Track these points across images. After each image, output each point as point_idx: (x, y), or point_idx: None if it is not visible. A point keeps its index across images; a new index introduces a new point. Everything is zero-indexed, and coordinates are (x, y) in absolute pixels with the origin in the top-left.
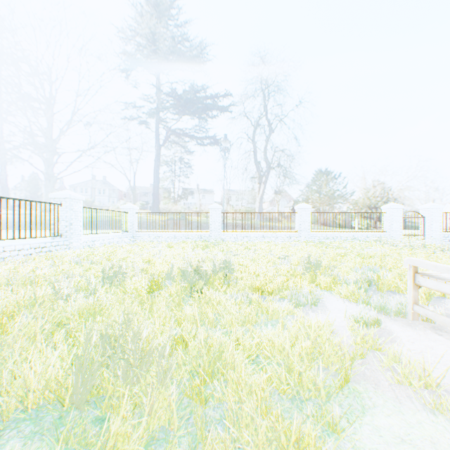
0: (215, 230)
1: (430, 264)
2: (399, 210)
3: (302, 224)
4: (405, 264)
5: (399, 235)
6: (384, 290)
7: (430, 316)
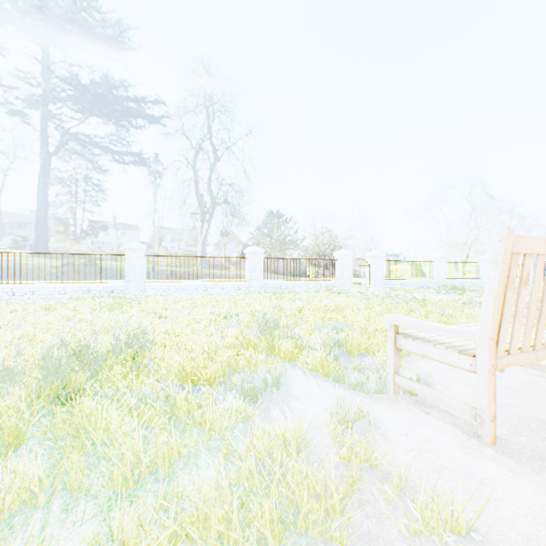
0: (135, 280)
1: (416, 322)
2: (349, 257)
3: (254, 272)
4: (384, 322)
5: (350, 283)
6: (353, 353)
7: (416, 390)
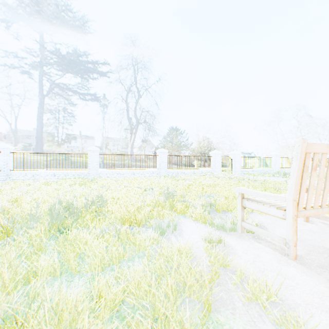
0: (93, 168)
1: (253, 191)
2: (219, 155)
3: (162, 164)
4: (236, 192)
5: (219, 170)
6: (219, 210)
7: (253, 230)
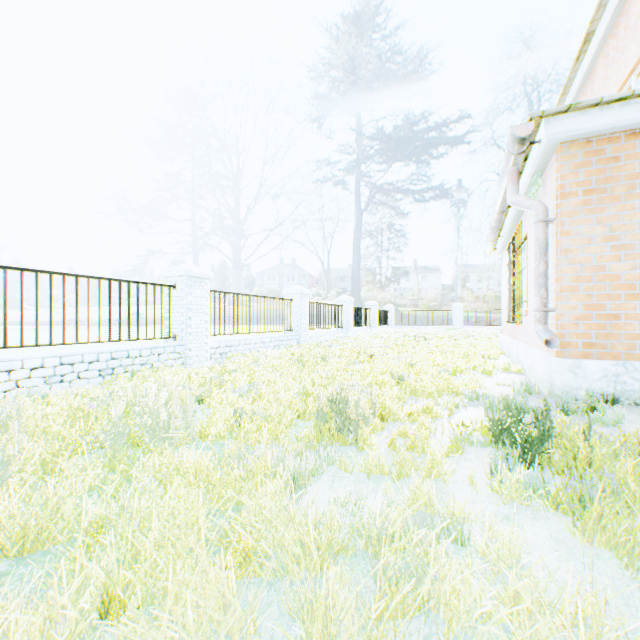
0: (457, 324)
1: None
2: None
3: None
4: None
5: None
6: None
7: None
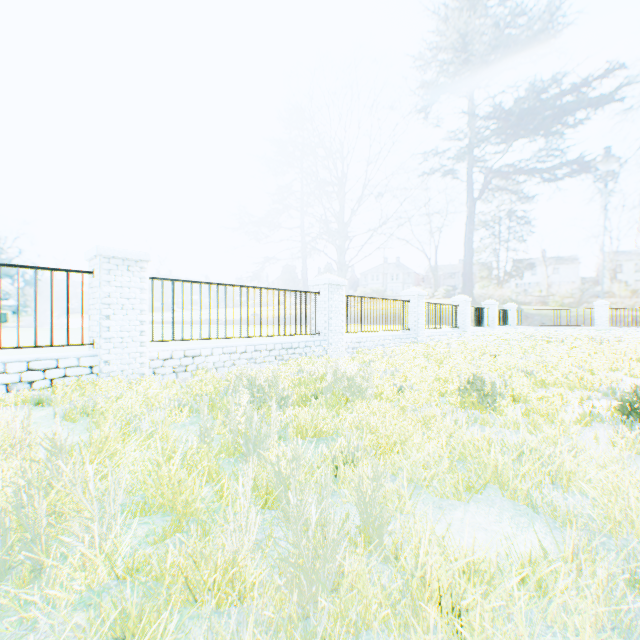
0: (600, 324)
1: None
2: None
3: None
4: None
5: None
6: None
7: None
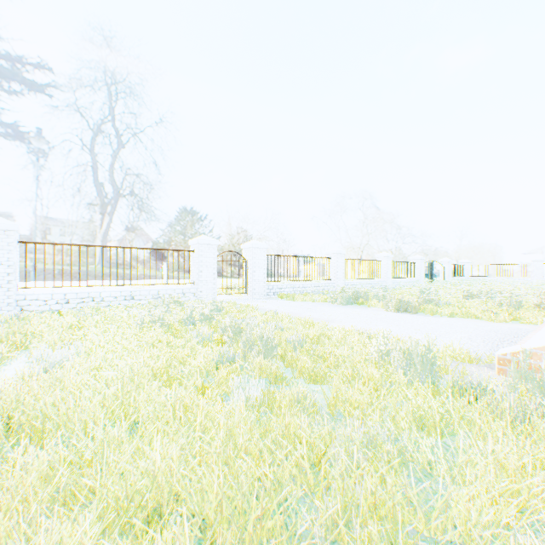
0: None
1: None
2: (212, 248)
3: None
4: None
5: (213, 288)
6: None
7: None
